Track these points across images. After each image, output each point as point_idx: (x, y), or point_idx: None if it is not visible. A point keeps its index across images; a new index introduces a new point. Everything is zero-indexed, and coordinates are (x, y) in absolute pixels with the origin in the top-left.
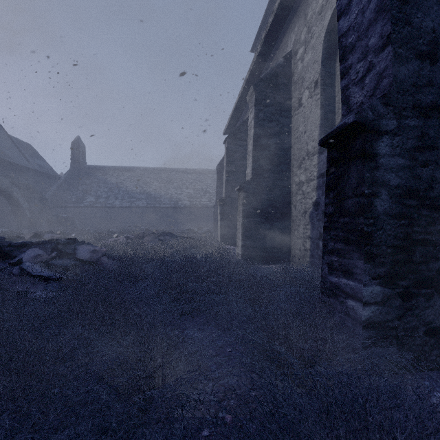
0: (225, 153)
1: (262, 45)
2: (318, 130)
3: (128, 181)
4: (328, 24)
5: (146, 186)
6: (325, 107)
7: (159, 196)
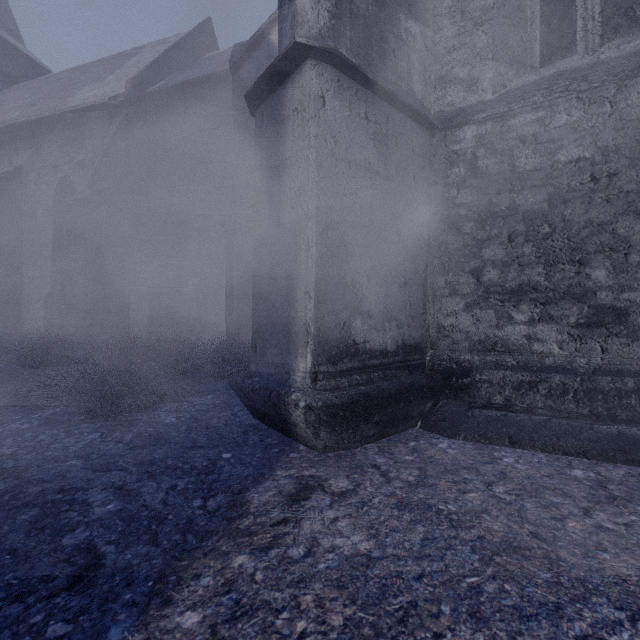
0: None
1: None
2: (52, 245)
3: None
4: (60, 181)
5: None
6: (57, 231)
7: None
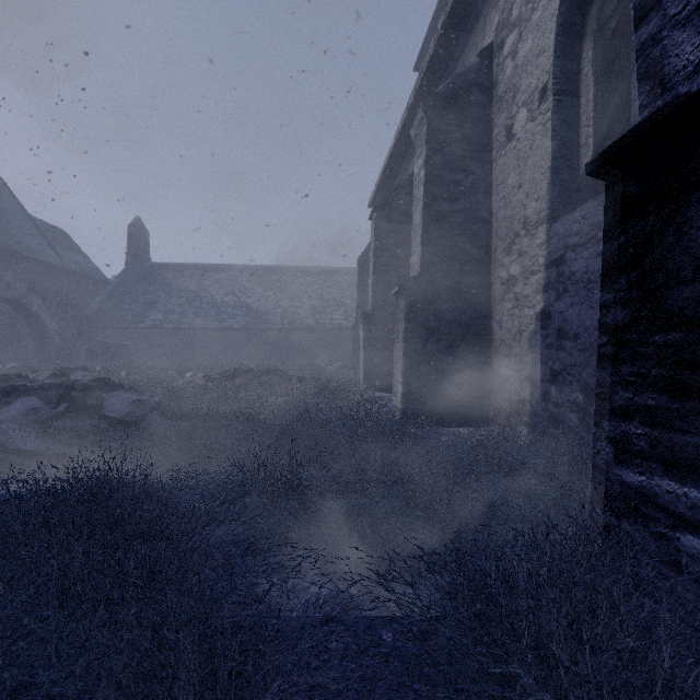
0: (371, 235)
1: (438, 41)
2: (548, 178)
3: (216, 287)
4: None
5: (243, 295)
6: (561, 135)
7: (264, 312)
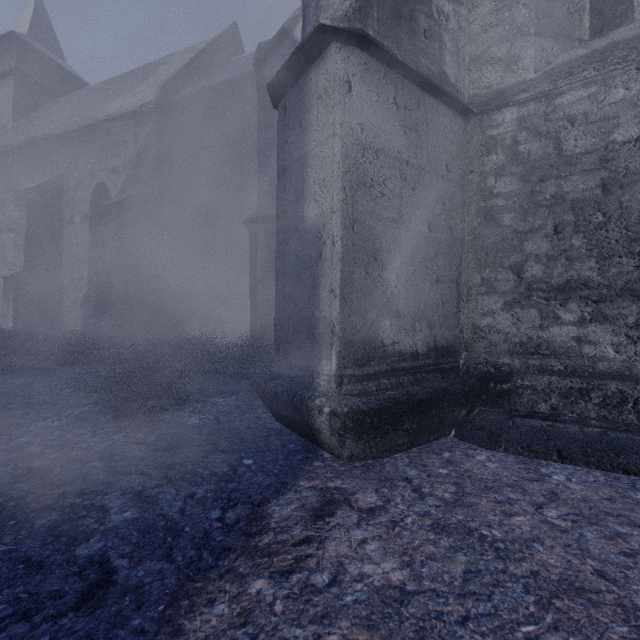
0: None
1: (28, 144)
2: (88, 248)
3: None
4: (96, 187)
5: None
6: (93, 235)
7: None
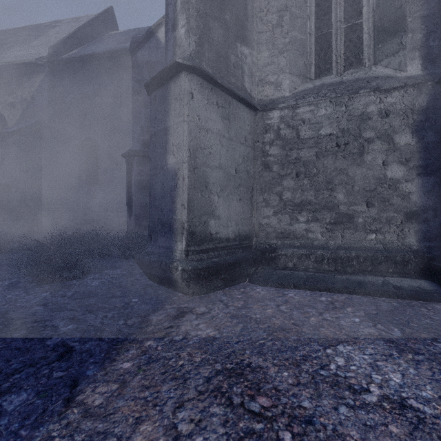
0: None
1: None
2: None
3: None
4: None
5: None
6: None
7: None
